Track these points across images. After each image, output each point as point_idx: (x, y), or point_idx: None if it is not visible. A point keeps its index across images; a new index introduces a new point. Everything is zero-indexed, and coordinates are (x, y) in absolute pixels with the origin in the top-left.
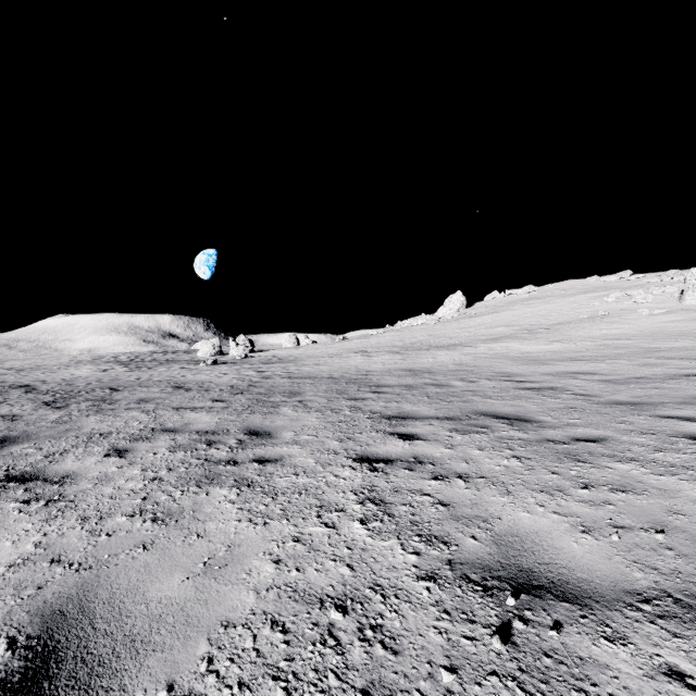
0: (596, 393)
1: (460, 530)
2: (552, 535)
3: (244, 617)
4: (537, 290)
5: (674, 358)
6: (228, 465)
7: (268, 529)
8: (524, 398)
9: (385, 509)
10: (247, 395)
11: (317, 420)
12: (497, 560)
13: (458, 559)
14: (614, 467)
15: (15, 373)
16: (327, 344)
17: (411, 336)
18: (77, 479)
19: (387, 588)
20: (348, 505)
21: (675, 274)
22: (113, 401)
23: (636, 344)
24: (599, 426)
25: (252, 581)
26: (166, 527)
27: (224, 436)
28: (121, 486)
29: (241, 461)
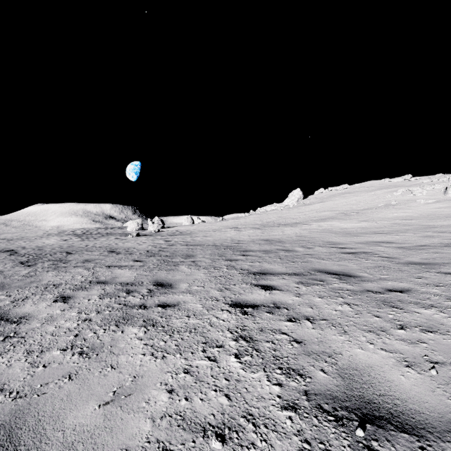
0: (396, 256)
1: (311, 364)
2: (384, 369)
3: (140, 445)
4: (349, 188)
5: (445, 232)
6: (140, 309)
7: (165, 361)
8: (347, 259)
9: (253, 345)
10: (157, 257)
11: (204, 275)
12: (343, 391)
13: (312, 390)
14: (420, 311)
15: (6, 242)
16: (212, 222)
17: (267, 217)
18: (30, 319)
19: (257, 418)
20: (226, 341)
21: (441, 177)
22: (67, 261)
23: (418, 222)
24: (403, 280)
25: (150, 409)
26: (89, 360)
27: (139, 287)
28: (61, 325)
29: (149, 306)
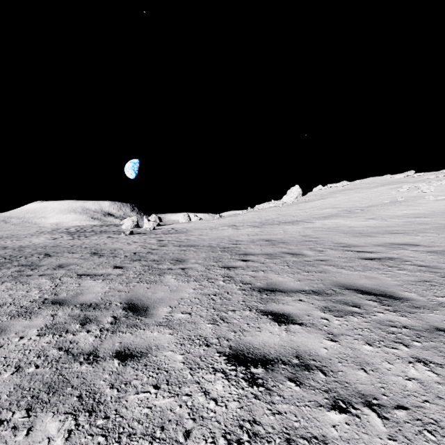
0: (434, 264)
1: None
2: None
3: None
4: (350, 184)
5: None
6: (85, 363)
7: None
8: (373, 269)
9: None
10: (143, 261)
11: (193, 291)
12: None
13: None
14: None
15: None
16: (209, 220)
17: (266, 215)
18: None
19: None
20: None
21: None
22: (37, 267)
23: (435, 221)
24: None
25: None
26: None
27: (103, 312)
28: None
29: (102, 355)
